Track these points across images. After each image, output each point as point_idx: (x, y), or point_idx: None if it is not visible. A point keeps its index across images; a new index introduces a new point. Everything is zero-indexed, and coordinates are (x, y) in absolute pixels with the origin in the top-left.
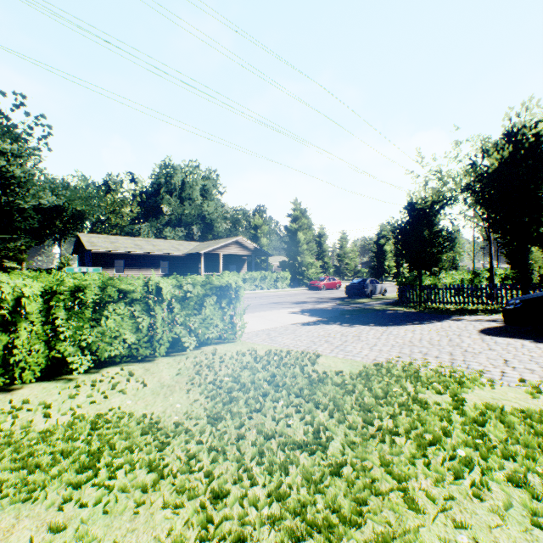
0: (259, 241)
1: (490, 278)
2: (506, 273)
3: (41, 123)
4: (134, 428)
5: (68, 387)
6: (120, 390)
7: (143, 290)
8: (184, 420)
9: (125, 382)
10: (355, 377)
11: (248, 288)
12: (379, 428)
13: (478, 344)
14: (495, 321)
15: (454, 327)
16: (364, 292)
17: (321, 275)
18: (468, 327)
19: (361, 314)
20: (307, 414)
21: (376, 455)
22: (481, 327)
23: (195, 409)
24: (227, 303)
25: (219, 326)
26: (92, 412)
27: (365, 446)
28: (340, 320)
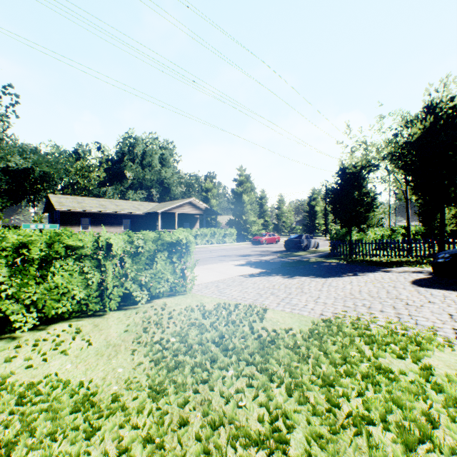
0: (209, 202)
1: (407, 234)
2: (417, 230)
3: (9, 92)
4: (64, 404)
5: (8, 347)
6: (63, 351)
7: (93, 246)
8: (124, 390)
9: (70, 340)
10: (306, 337)
11: (199, 242)
12: (349, 413)
13: (416, 297)
14: (422, 272)
15: (386, 278)
16: (300, 246)
17: (262, 231)
18: (400, 279)
19: (300, 266)
20: (261, 391)
21: (350, 455)
22: (411, 278)
23: (138, 375)
24: (178, 257)
25: (170, 279)
26: (25, 380)
27: (336, 444)
28: (282, 271)
